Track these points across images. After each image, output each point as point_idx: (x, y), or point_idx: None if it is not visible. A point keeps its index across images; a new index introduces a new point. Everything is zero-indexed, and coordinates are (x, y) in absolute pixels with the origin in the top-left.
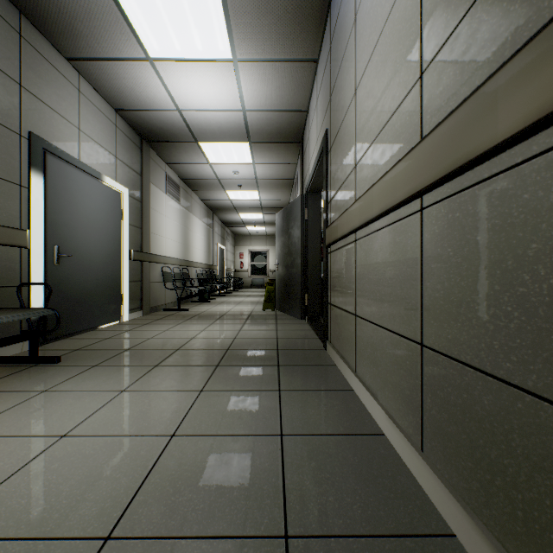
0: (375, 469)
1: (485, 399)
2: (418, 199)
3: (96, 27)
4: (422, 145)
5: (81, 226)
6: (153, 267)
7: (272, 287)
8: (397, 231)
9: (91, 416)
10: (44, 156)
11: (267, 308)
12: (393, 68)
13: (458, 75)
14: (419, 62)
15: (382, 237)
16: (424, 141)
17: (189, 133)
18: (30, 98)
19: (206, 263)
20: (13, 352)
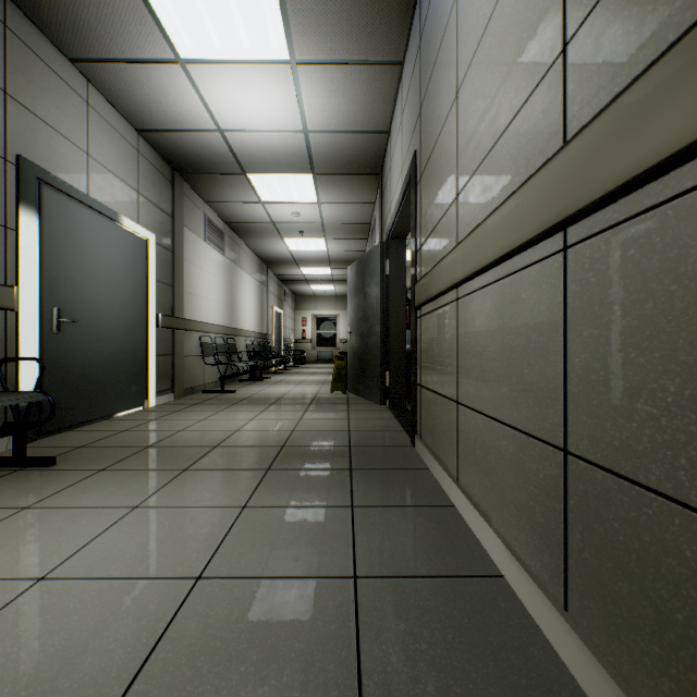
0: (494, 635)
1: (687, 549)
2: (559, 233)
3: (107, 15)
4: (571, 148)
5: (91, 283)
6: (188, 336)
7: (343, 362)
8: (522, 282)
9: (85, 546)
10: (39, 189)
11: (336, 389)
12: (517, 48)
13: (633, 33)
14: (561, 29)
15: (498, 292)
16: (574, 141)
17: (235, 162)
18: (19, 110)
19: (258, 331)
20: None
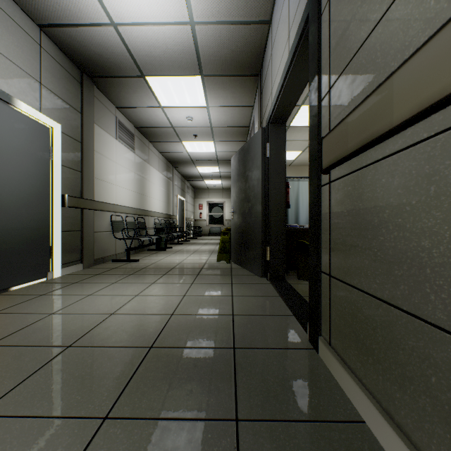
0: None
1: None
2: None
3: None
4: None
5: None
6: (99, 215)
7: (227, 237)
8: None
9: None
10: None
11: (221, 259)
12: None
13: None
14: None
15: None
16: None
17: (133, 63)
18: None
19: (165, 212)
20: None
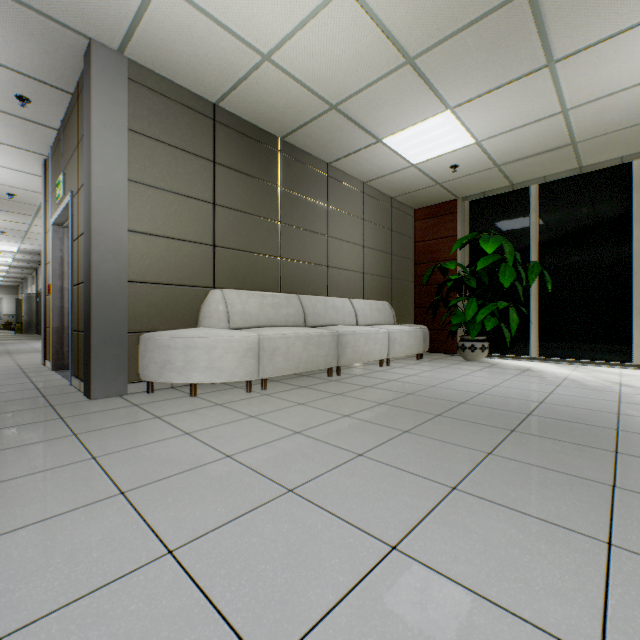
0: None
1: None
2: None
3: None
4: None
5: None
6: None
7: (21, 324)
8: None
9: None
10: None
11: (18, 333)
12: None
13: None
14: None
15: None
16: None
17: None
18: None
19: None
20: None
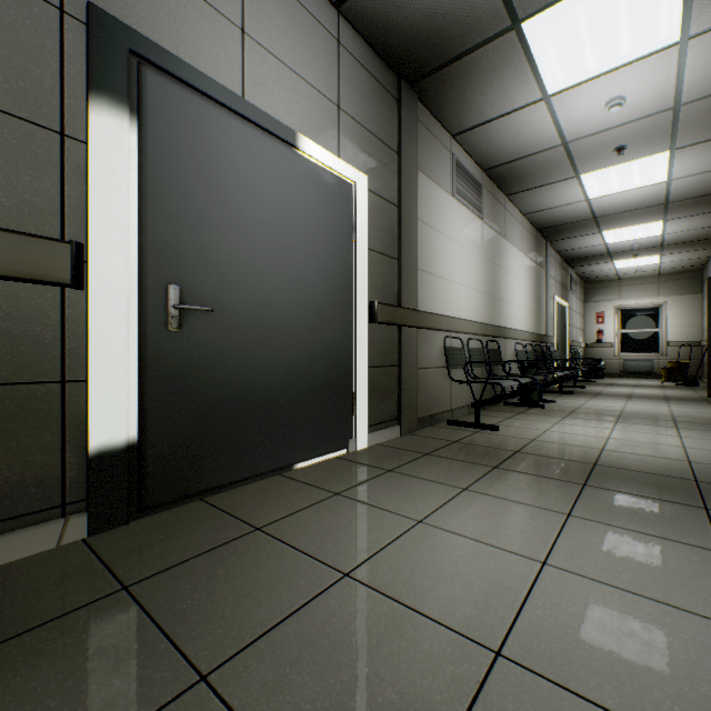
0: None
1: None
2: None
3: None
4: None
5: (246, 246)
6: (424, 338)
7: None
8: None
9: None
10: (138, 74)
11: None
12: None
13: None
14: None
15: None
16: None
17: None
18: None
19: (531, 331)
20: (29, 550)
